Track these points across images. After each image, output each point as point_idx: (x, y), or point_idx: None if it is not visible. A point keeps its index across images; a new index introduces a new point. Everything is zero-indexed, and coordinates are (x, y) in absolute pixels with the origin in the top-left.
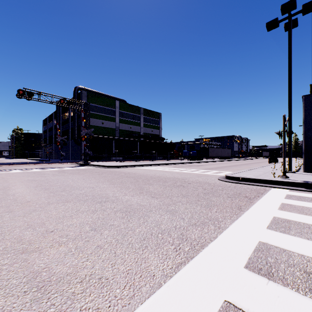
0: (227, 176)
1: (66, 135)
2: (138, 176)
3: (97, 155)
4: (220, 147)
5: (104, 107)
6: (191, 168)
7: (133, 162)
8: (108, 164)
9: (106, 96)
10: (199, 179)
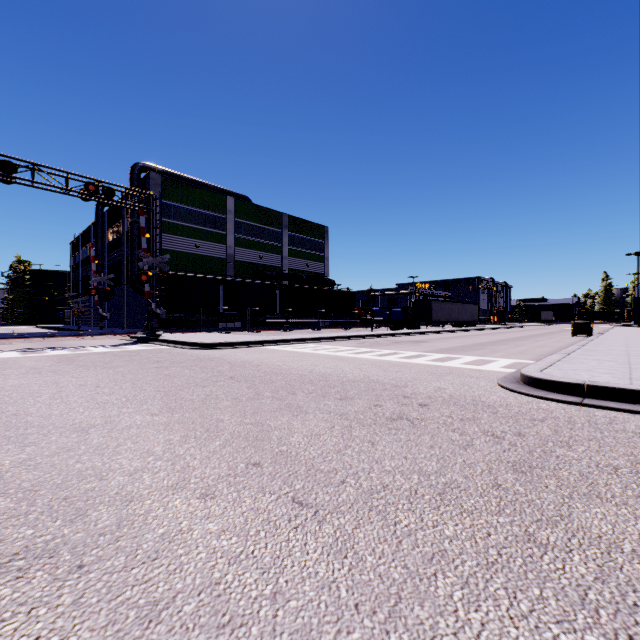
0: (535, 378)
1: (116, 274)
2: (266, 374)
3: (183, 317)
4: (456, 302)
5: (201, 211)
6: (402, 349)
7: (265, 333)
8: (202, 339)
9: (205, 186)
10: (444, 387)
